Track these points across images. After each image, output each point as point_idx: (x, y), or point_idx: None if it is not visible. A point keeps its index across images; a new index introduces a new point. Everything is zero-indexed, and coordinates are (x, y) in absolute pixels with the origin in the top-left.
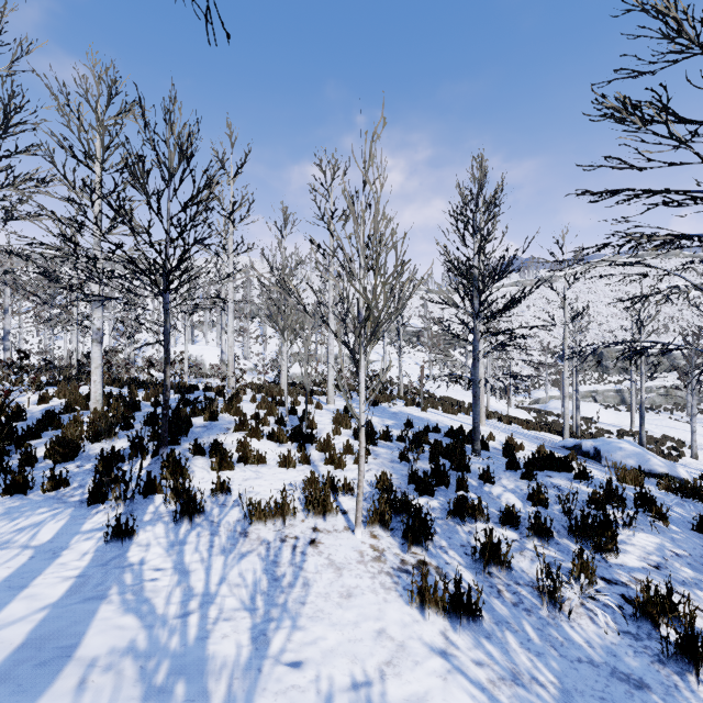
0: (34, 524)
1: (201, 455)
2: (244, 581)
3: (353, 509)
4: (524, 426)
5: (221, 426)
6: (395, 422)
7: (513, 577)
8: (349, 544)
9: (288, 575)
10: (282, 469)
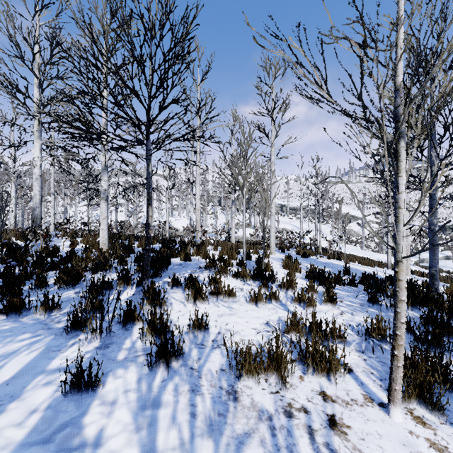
0: (6, 354)
1: (178, 288)
2: None
3: (355, 364)
4: None
5: (193, 265)
6: (332, 269)
7: None
8: (392, 434)
9: None
10: (253, 306)
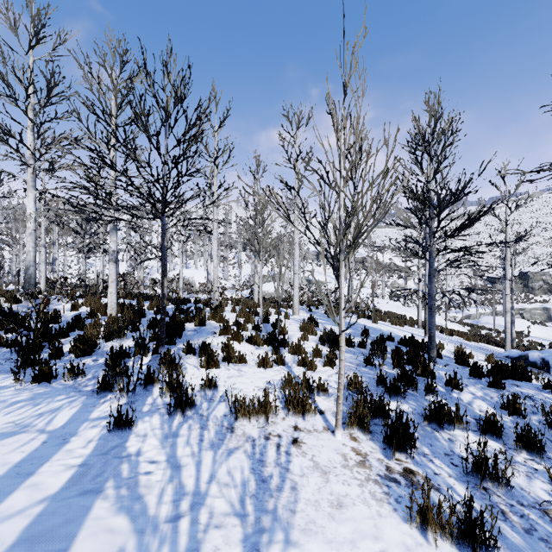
0: (52, 410)
1: (192, 354)
2: (232, 480)
3: (328, 409)
4: (464, 338)
5: (208, 330)
6: (353, 331)
7: (513, 495)
8: (331, 445)
9: (275, 476)
10: (261, 369)
